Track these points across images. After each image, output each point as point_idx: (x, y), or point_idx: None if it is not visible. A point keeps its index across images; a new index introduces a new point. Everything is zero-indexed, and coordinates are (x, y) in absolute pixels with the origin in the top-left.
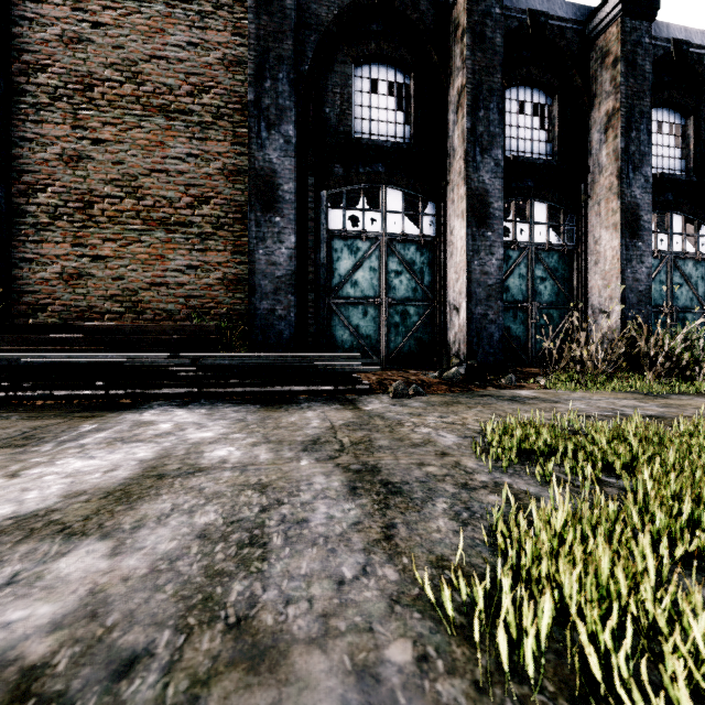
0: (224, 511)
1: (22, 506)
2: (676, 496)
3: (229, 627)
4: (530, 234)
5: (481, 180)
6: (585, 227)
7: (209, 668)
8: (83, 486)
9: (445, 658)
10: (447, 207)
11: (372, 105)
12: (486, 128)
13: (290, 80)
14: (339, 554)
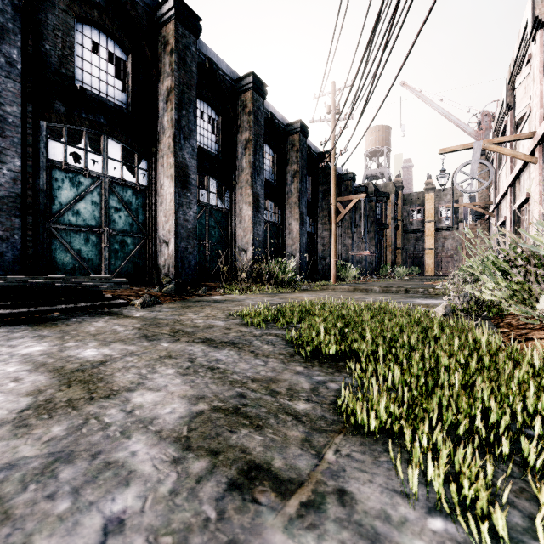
0: (173, 367)
1: (4, 408)
2: (323, 322)
3: (252, 381)
4: (207, 198)
5: (184, 157)
6: (235, 200)
7: (264, 387)
8: (24, 389)
9: (309, 366)
10: (158, 168)
11: (94, 63)
12: (187, 123)
13: (14, 4)
14: (251, 361)
